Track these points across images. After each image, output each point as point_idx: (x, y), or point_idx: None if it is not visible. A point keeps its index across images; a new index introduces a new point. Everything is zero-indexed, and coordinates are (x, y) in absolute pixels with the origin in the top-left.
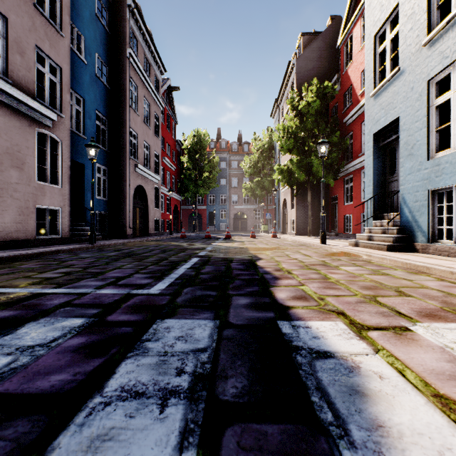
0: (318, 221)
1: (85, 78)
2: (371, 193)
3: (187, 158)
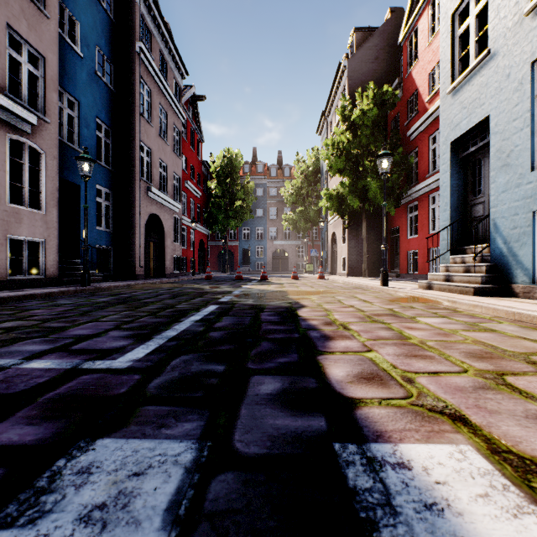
0: (375, 259)
1: (81, 76)
2: (448, 220)
3: (215, 183)
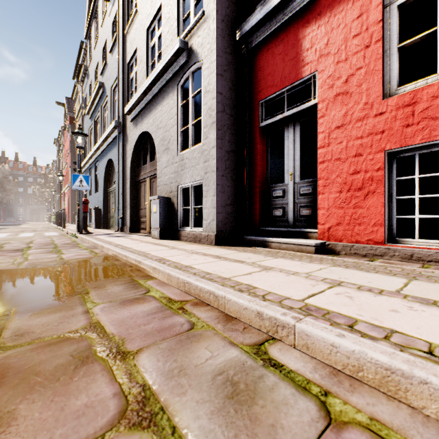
0: None
1: None
2: None
3: None
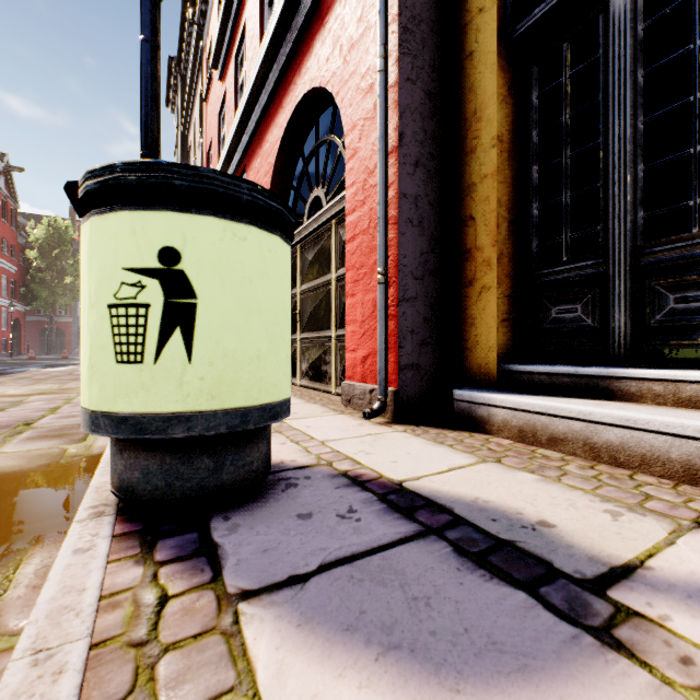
0: None
1: None
2: None
3: (37, 253)
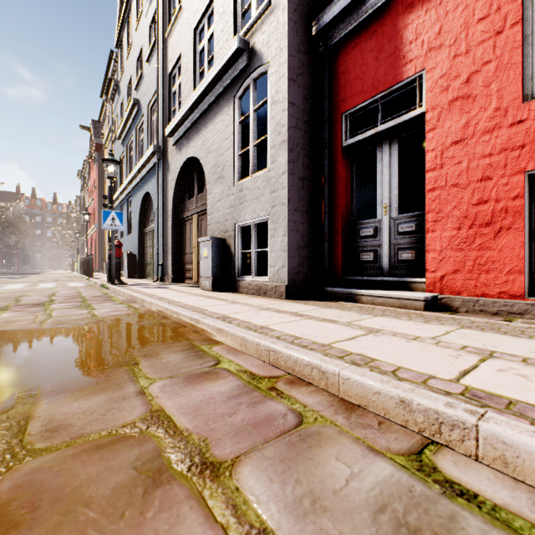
0: None
1: None
2: None
3: (6, 218)
